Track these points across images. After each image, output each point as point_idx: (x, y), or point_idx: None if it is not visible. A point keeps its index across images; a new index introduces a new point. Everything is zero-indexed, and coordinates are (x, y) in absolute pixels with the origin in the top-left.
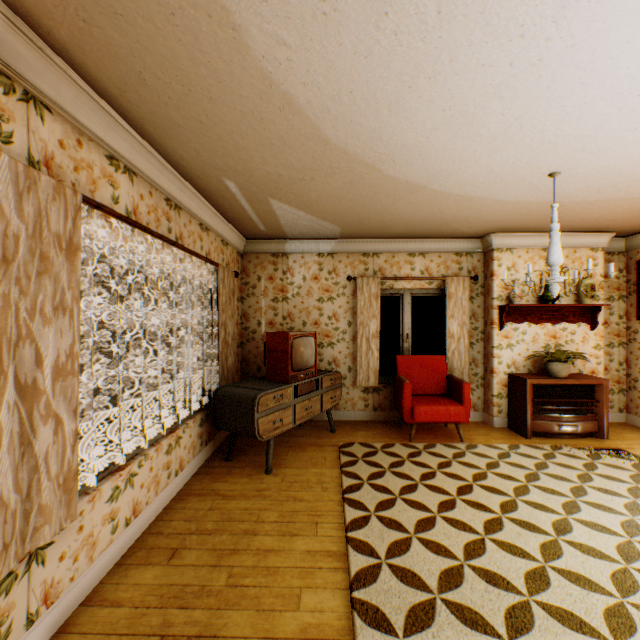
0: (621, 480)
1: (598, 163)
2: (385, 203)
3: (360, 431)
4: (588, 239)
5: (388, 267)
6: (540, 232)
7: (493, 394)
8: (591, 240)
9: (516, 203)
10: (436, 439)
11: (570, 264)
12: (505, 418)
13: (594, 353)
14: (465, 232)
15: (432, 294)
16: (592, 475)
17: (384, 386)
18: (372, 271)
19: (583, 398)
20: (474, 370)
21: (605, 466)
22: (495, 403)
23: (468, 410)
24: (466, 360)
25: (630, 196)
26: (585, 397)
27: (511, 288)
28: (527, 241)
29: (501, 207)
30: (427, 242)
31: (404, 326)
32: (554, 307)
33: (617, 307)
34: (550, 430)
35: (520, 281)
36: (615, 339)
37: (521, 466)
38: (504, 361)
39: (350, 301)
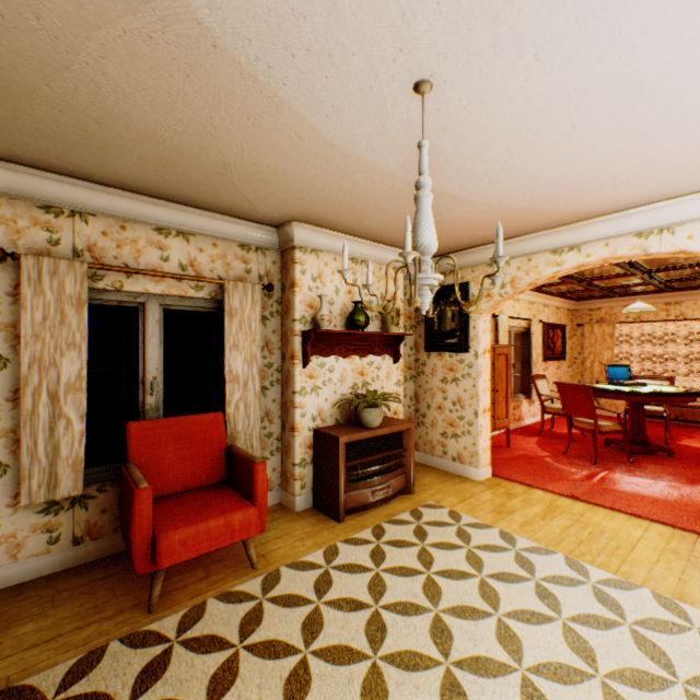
0: (462, 571)
1: (484, 87)
2: (55, 18)
3: (19, 627)
4: (393, 256)
5: (112, 246)
6: (350, 235)
7: (296, 462)
8: (395, 258)
9: (344, 156)
10: (209, 580)
11: (377, 283)
12: (311, 494)
13: (397, 390)
14: (258, 209)
15: (203, 308)
16: (434, 576)
17: (102, 488)
18: (71, 248)
19: (394, 448)
20: (269, 428)
21: (436, 547)
22: (298, 475)
23: (265, 509)
24: (258, 415)
25: (461, 194)
26: (396, 447)
27: (318, 307)
28: (336, 244)
29: (321, 158)
30: (194, 214)
31: (149, 364)
32: (363, 335)
33: (410, 337)
34: (365, 501)
35: (328, 298)
36: (408, 372)
37: (353, 600)
38: (310, 411)
39: (5, 309)
